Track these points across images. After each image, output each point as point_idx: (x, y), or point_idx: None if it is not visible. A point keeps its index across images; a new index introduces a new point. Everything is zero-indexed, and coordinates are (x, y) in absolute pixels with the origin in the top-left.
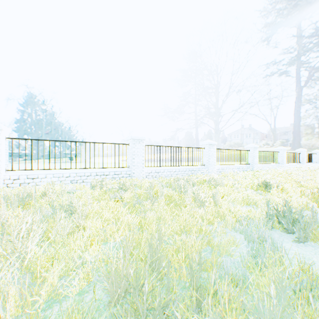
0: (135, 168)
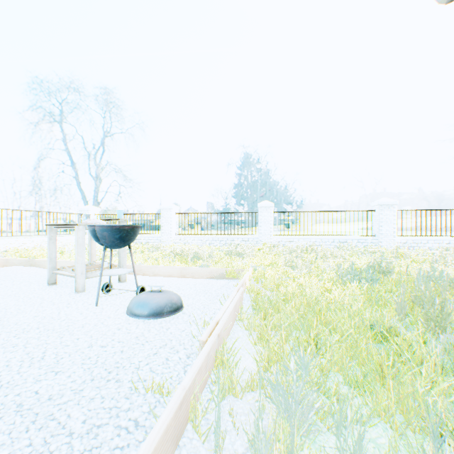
0: (382, 237)
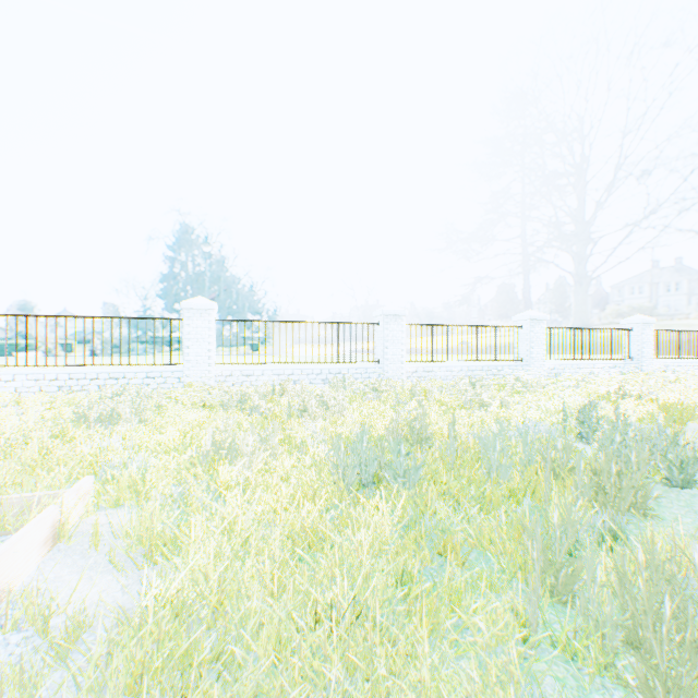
0: (388, 364)
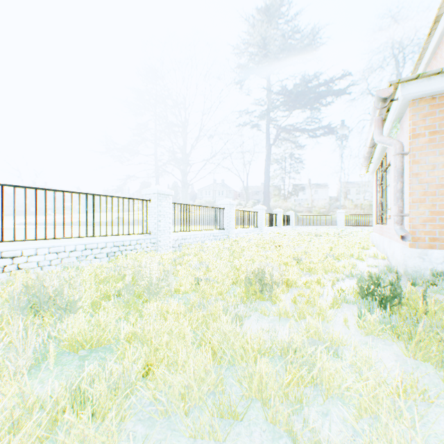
0: None
